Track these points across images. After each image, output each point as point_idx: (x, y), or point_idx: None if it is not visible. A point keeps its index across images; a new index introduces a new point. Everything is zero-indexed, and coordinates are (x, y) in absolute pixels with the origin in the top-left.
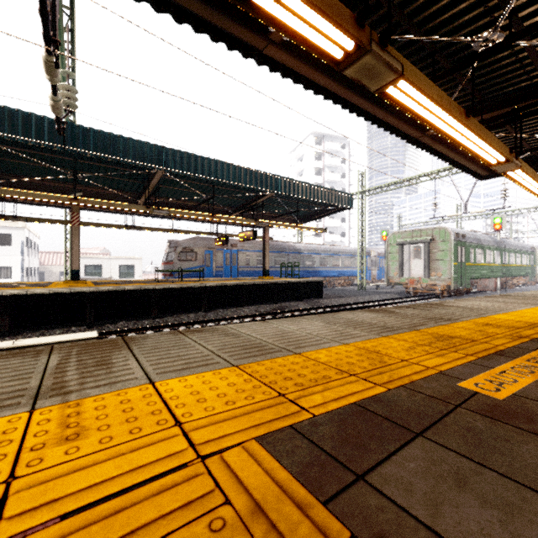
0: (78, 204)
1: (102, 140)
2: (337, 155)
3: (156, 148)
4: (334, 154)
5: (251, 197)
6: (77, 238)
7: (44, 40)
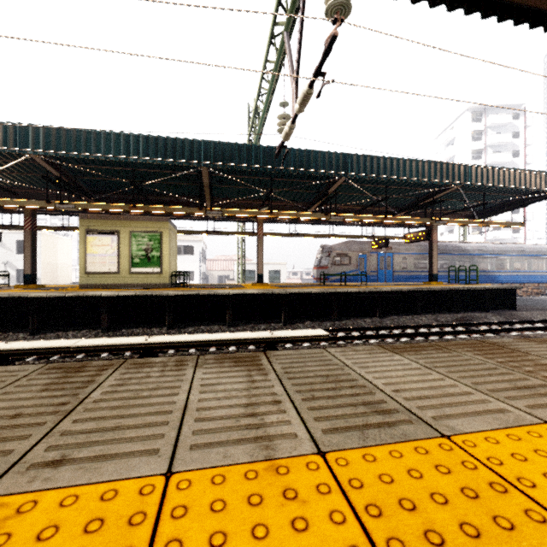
0: (271, 217)
1: (299, 157)
2: (505, 128)
3: (342, 156)
4: (500, 128)
5: (424, 193)
6: (261, 246)
7: (314, 76)
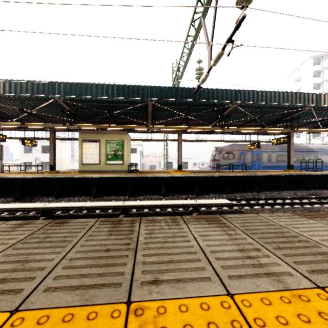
0: (188, 130)
1: (207, 93)
2: None
3: (234, 91)
4: None
5: (286, 113)
6: (180, 148)
7: (227, 43)
